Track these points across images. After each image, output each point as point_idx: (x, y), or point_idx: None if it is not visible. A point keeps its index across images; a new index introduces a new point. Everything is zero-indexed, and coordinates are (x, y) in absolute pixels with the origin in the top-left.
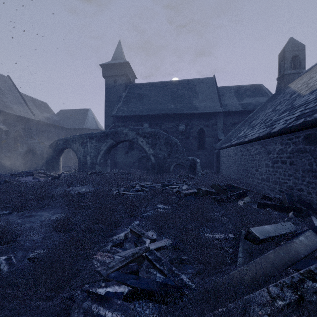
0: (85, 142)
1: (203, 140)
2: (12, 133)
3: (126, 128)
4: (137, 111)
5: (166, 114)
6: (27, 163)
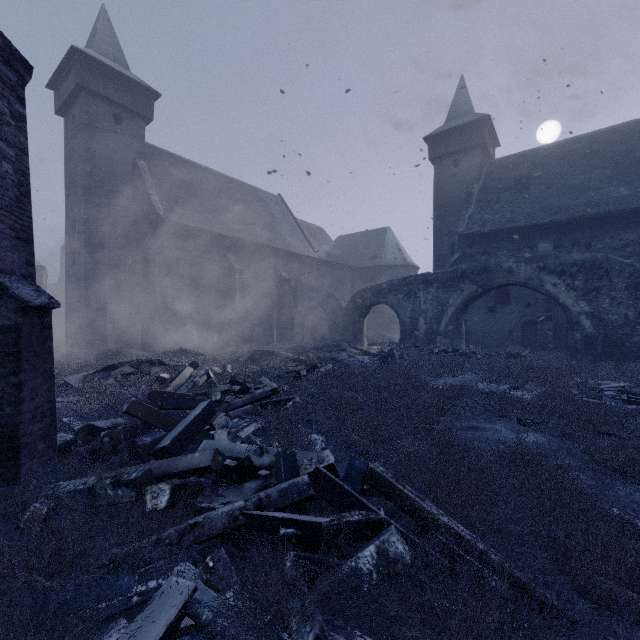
0: (415, 292)
1: None
2: (291, 283)
3: (509, 258)
4: (519, 218)
5: (606, 214)
6: (308, 330)
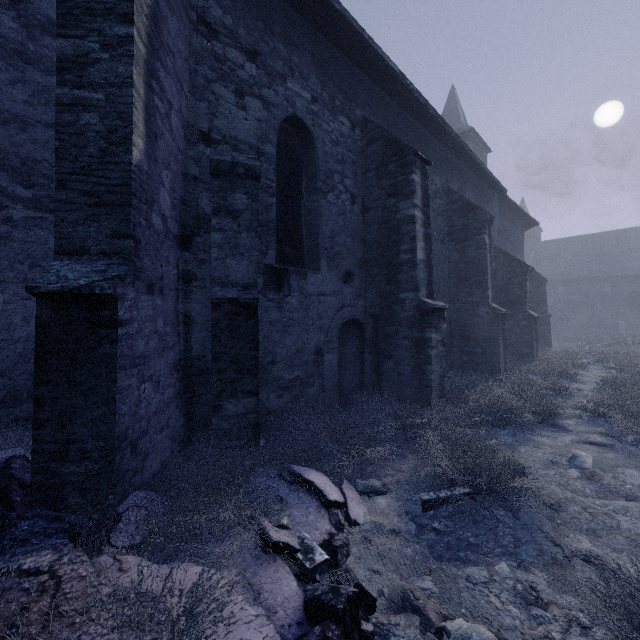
0: None
1: (637, 302)
2: None
3: None
4: (550, 276)
5: (586, 277)
6: None
